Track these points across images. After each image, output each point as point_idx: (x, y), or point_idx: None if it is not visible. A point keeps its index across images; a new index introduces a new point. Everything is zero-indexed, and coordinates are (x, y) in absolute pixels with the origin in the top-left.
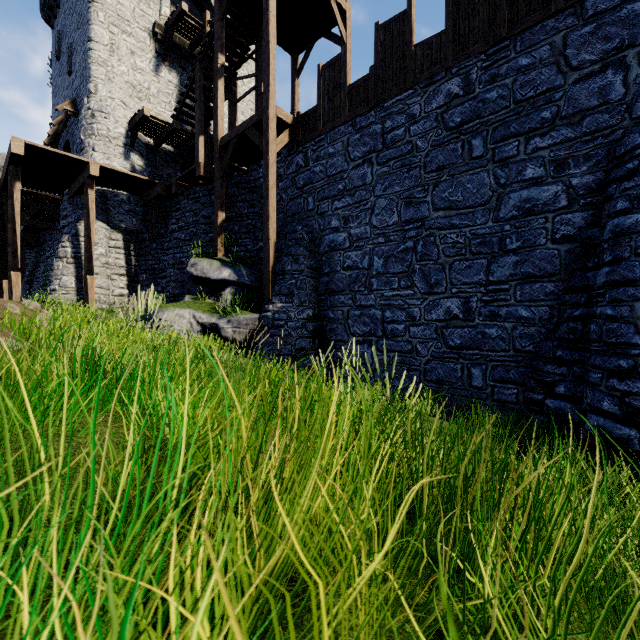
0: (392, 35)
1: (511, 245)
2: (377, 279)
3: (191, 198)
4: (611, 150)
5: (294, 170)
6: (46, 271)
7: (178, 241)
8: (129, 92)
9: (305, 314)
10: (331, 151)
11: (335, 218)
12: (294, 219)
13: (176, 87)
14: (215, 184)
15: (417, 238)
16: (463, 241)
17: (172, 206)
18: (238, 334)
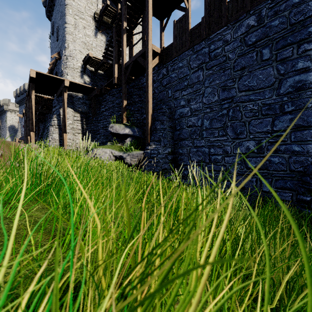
0: None
1: (288, 109)
2: (206, 131)
3: (111, 95)
4: None
5: (161, 77)
6: (47, 132)
7: (105, 116)
8: (83, 46)
9: (167, 151)
10: (180, 65)
11: (183, 100)
12: (161, 102)
13: (104, 43)
14: (122, 87)
15: (229, 108)
16: (257, 108)
17: (102, 99)
18: (133, 161)
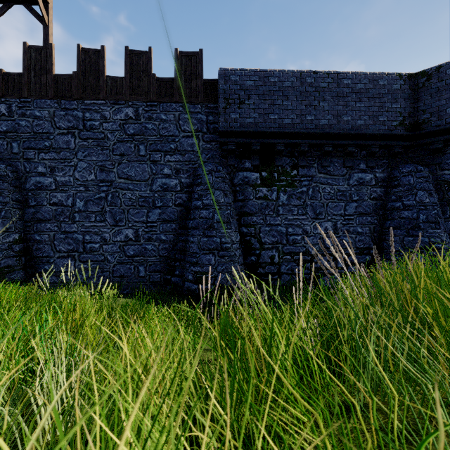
0: (91, 60)
1: (158, 204)
2: (79, 214)
3: None
4: (194, 171)
5: None
6: None
7: None
8: None
9: (11, 238)
10: (38, 114)
11: (42, 165)
12: None
13: None
14: None
15: (108, 192)
16: (135, 198)
17: None
18: None
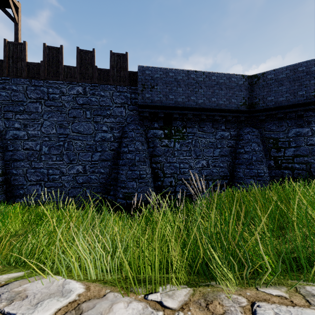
0: (53, 54)
1: (99, 149)
2: (45, 156)
3: None
4: (123, 129)
5: None
6: None
7: None
8: None
9: None
10: (15, 88)
11: (17, 123)
12: None
13: None
14: None
15: (65, 141)
16: (83, 145)
17: None
18: None
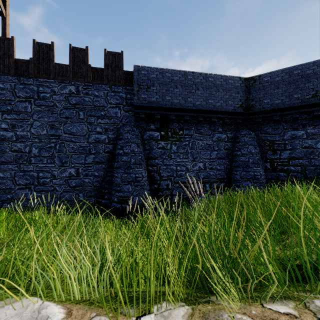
0: (43, 51)
1: (93, 151)
2: (34, 158)
3: None
4: (118, 130)
5: None
6: None
7: None
8: None
9: None
10: (1, 86)
11: (5, 123)
12: None
13: None
14: None
15: (56, 143)
16: (76, 147)
17: None
18: None
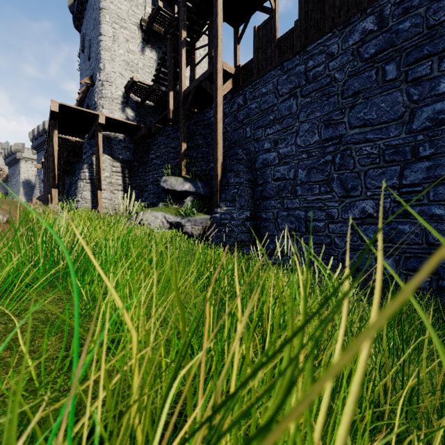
0: None
1: (424, 152)
2: (301, 187)
3: (164, 135)
4: None
5: (236, 109)
6: (75, 189)
7: (155, 166)
8: (125, 67)
9: (244, 215)
10: (264, 91)
11: (267, 142)
12: (236, 145)
13: (155, 61)
14: (180, 123)
15: (335, 152)
16: (377, 152)
17: (152, 142)
18: (195, 230)
